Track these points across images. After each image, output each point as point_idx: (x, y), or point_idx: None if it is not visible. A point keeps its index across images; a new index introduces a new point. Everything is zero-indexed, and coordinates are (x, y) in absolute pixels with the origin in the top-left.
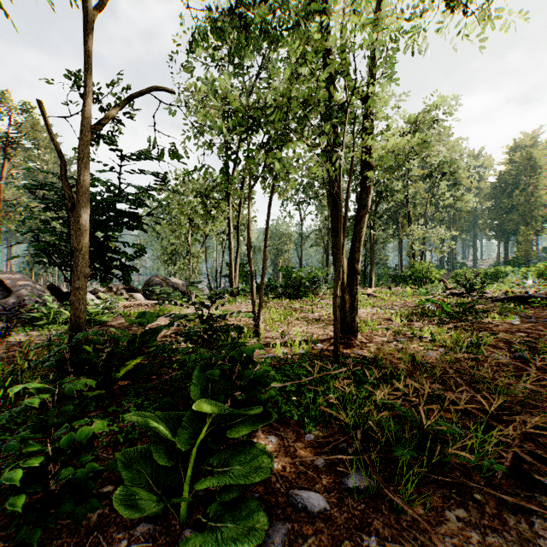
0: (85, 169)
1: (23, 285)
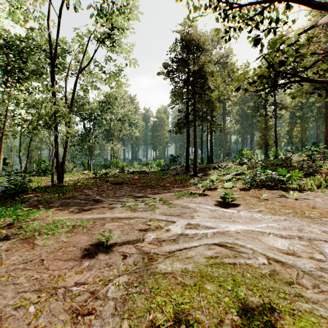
0: None
1: None
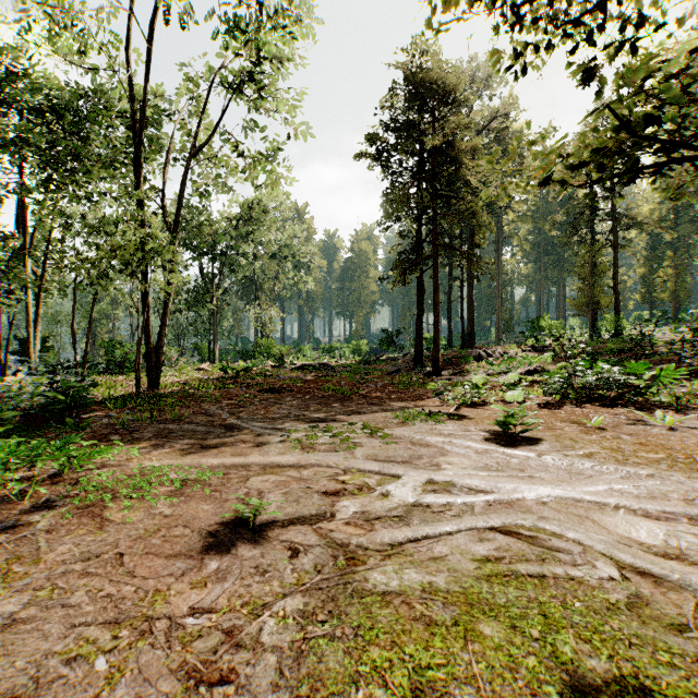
0: None
1: None
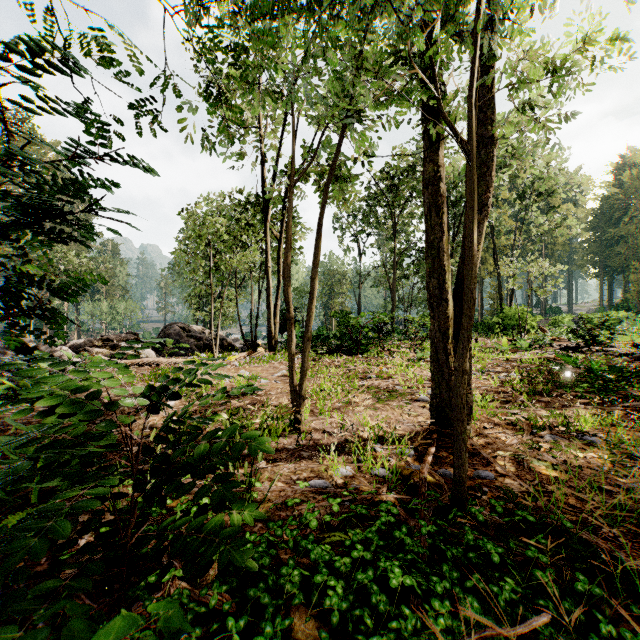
0: None
1: None
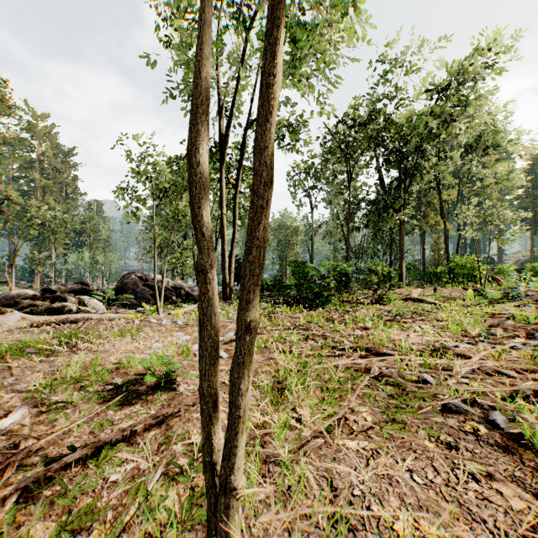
0: None
1: None
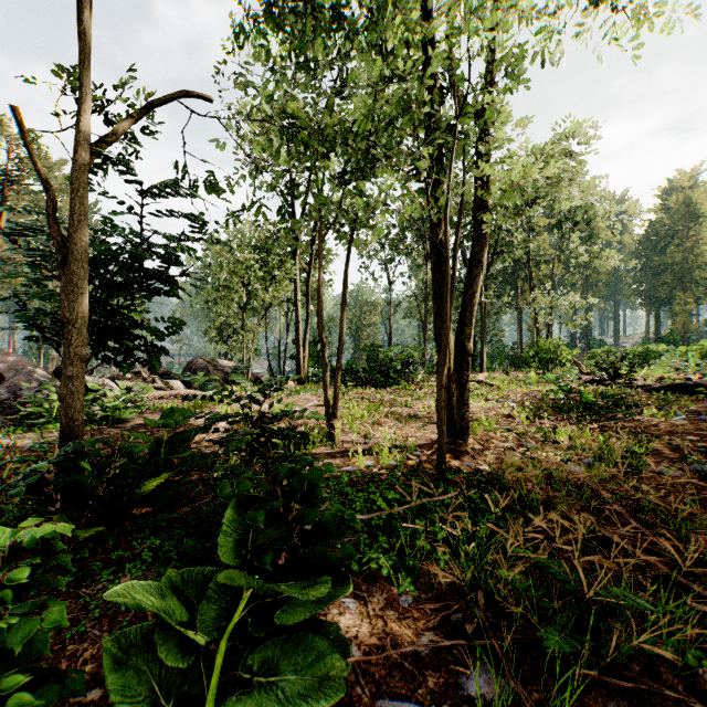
0: (83, 206)
1: (20, 370)
